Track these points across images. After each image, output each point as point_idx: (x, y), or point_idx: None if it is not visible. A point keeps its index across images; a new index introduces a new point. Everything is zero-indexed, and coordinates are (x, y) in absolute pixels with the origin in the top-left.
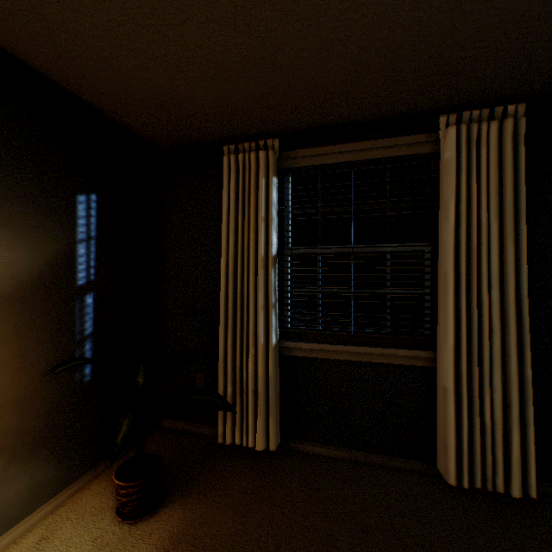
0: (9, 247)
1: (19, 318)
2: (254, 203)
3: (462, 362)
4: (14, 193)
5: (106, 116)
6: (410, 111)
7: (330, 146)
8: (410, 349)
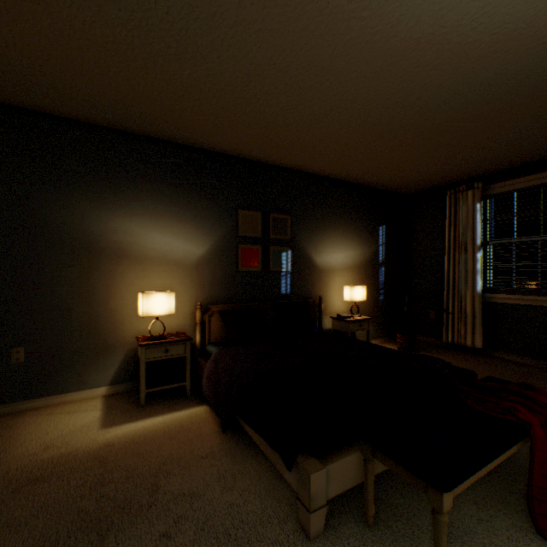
0: (363, 249)
1: (365, 273)
2: (464, 218)
3: None
4: (364, 231)
5: (387, 191)
6: None
7: (519, 178)
8: None
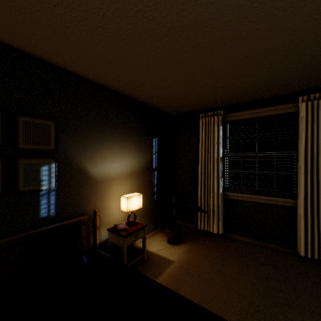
0: (140, 157)
1: (142, 178)
2: (212, 136)
3: (308, 204)
4: (141, 142)
5: (159, 110)
6: (284, 94)
7: (246, 111)
8: (284, 198)
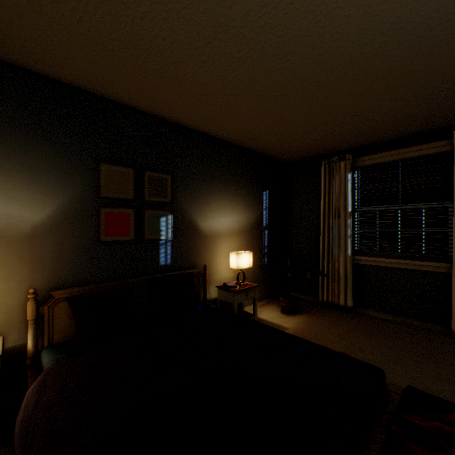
0: (249, 213)
1: (251, 237)
2: (337, 187)
3: None
4: (250, 195)
5: (270, 158)
6: (434, 129)
7: (383, 153)
8: (434, 262)
